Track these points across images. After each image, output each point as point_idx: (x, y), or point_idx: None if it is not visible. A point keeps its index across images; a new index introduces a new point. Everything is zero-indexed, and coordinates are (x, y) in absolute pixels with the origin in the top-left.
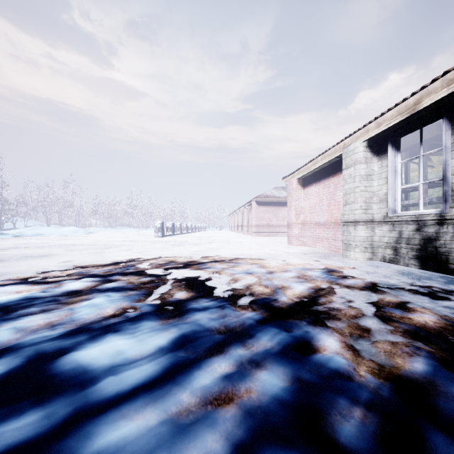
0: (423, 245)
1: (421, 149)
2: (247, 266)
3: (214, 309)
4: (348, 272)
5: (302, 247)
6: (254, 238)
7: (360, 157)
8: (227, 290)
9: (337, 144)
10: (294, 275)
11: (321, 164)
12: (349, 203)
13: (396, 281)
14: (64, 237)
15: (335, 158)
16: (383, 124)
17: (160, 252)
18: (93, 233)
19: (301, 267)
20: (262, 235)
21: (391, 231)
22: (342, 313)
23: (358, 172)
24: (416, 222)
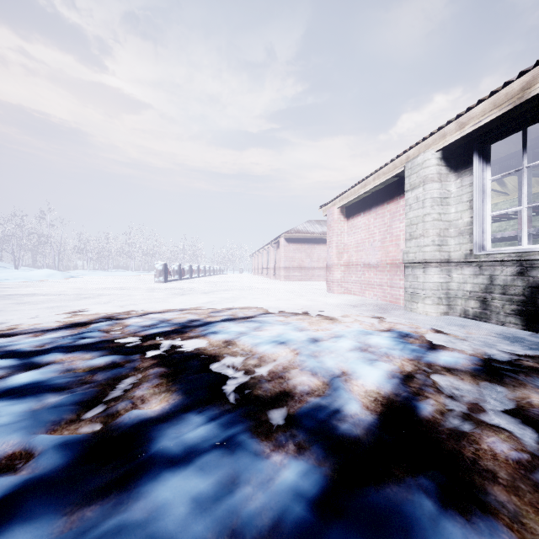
0: (530, 295)
1: (525, 158)
2: (277, 328)
3: (212, 457)
4: (428, 336)
5: (346, 295)
6: (283, 284)
7: (431, 173)
8: (244, 385)
9: (397, 157)
10: (353, 346)
11: (374, 186)
12: (415, 237)
13: (510, 354)
14: (31, 283)
15: (393, 178)
16: (469, 124)
17: (153, 306)
18: (75, 278)
19: (358, 330)
20: (293, 279)
21: (477, 275)
22: (484, 451)
23: (429, 193)
24: (518, 262)
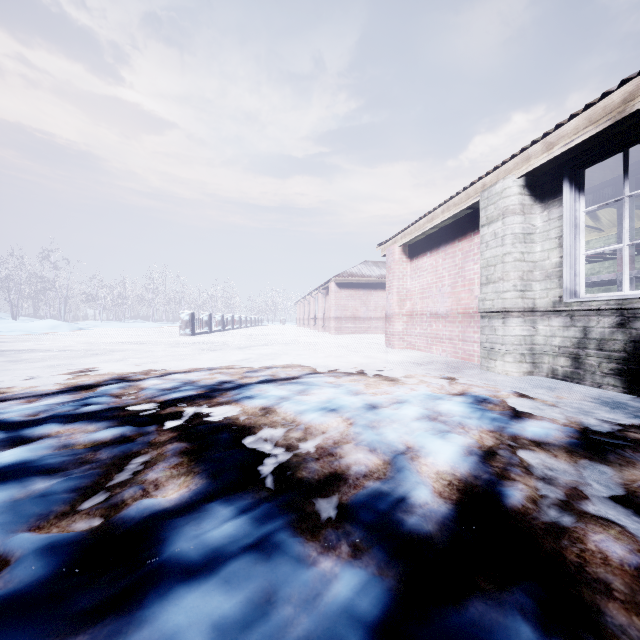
0: (633, 351)
1: (626, 185)
2: (326, 392)
3: (241, 564)
4: (510, 401)
5: (409, 351)
6: (333, 337)
7: (512, 204)
8: (285, 465)
9: (471, 185)
10: (420, 414)
11: (442, 219)
12: (493, 281)
13: (612, 423)
14: (31, 336)
15: (466, 210)
16: (558, 144)
17: (176, 364)
18: (84, 330)
19: (425, 394)
20: (345, 332)
21: (568, 327)
22: (592, 552)
23: (510, 228)
24: (618, 312)
